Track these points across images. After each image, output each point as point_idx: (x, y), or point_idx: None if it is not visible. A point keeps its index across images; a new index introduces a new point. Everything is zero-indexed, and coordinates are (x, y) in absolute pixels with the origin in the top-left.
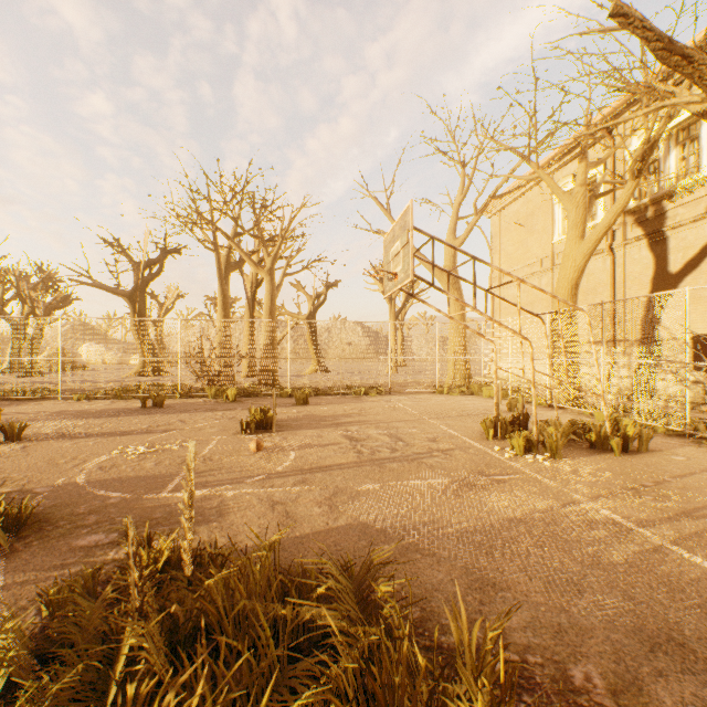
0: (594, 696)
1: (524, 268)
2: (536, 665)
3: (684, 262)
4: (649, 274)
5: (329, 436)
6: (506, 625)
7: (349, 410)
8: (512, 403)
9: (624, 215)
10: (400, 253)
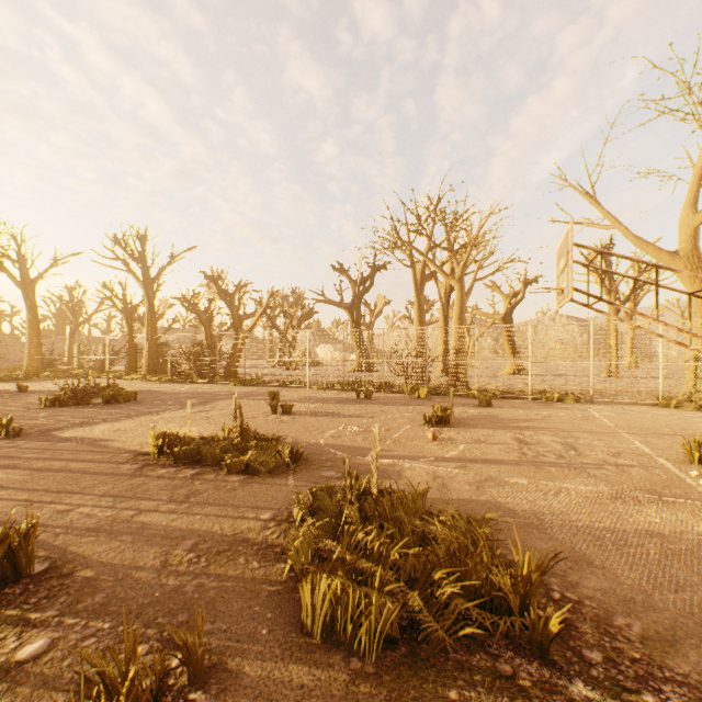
0: (624, 632)
1: None
2: (588, 606)
3: None
4: None
5: (499, 437)
6: (581, 583)
7: (532, 415)
8: None
9: None
10: (564, 270)
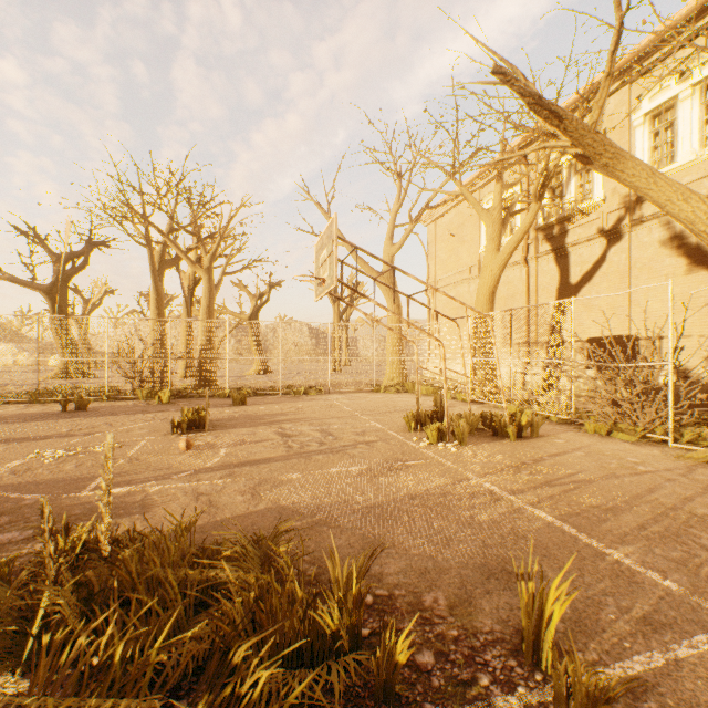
0: (436, 611)
1: (456, 275)
2: (400, 596)
3: (581, 275)
4: (555, 284)
5: (263, 434)
6: (384, 572)
7: (287, 409)
8: (437, 399)
9: (536, 232)
10: (327, 260)
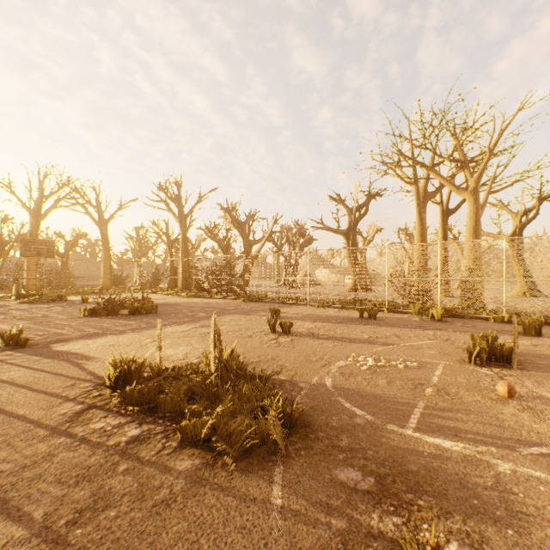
0: None
1: None
2: None
3: None
4: None
5: None
6: None
7: None
8: None
9: None
10: None
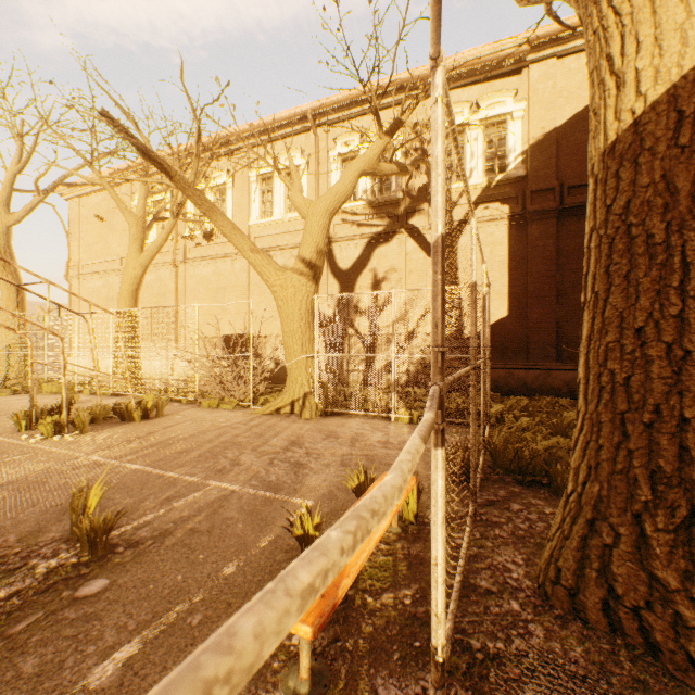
0: (5, 545)
1: (106, 263)
2: None
3: (219, 284)
4: (200, 288)
5: None
6: None
7: None
8: (69, 396)
9: (186, 240)
10: None
